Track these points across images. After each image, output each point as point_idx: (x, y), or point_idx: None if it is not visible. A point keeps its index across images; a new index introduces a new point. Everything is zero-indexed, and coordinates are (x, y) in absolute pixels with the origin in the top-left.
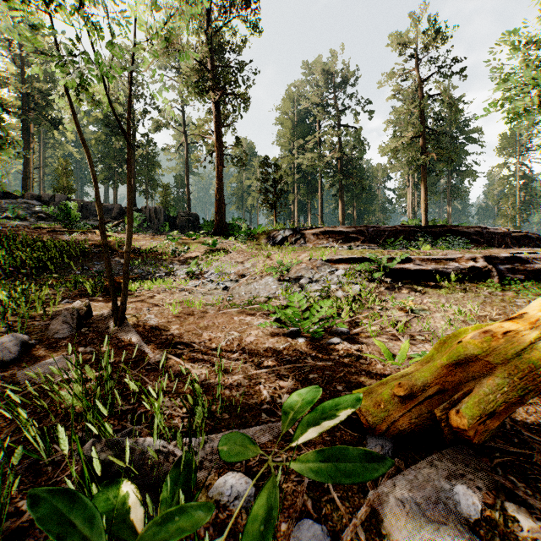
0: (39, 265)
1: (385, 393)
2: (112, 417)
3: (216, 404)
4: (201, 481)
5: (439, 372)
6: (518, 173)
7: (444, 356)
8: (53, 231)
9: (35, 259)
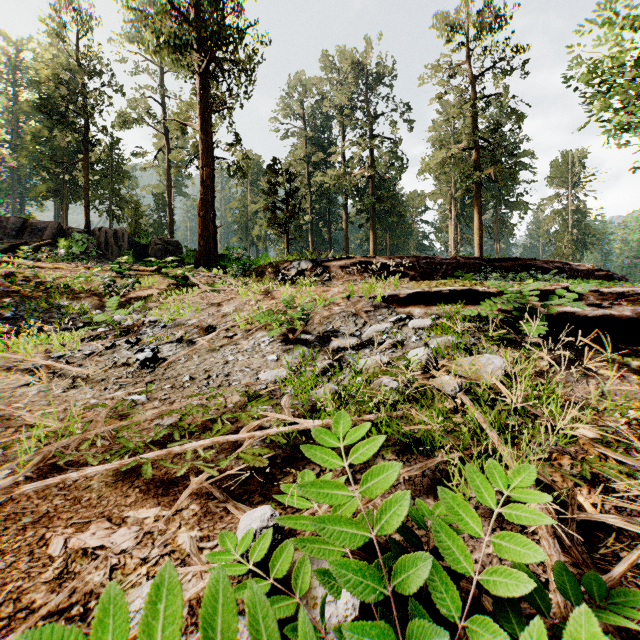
0: None
1: None
2: None
3: None
4: None
5: None
6: (571, 207)
7: None
8: None
9: None
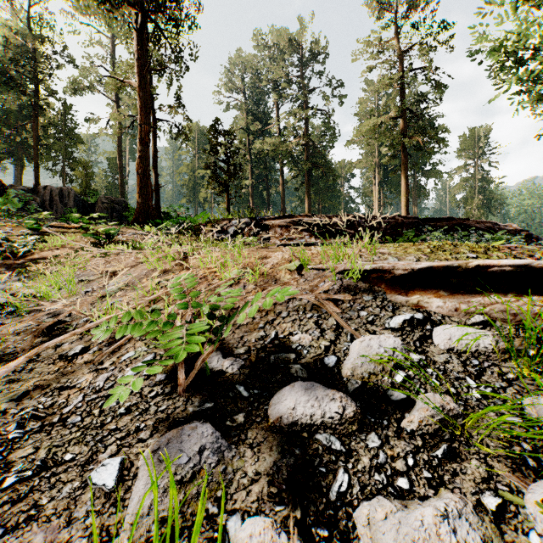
0: None
1: None
2: None
3: None
4: None
5: None
6: (477, 176)
7: None
8: None
9: None
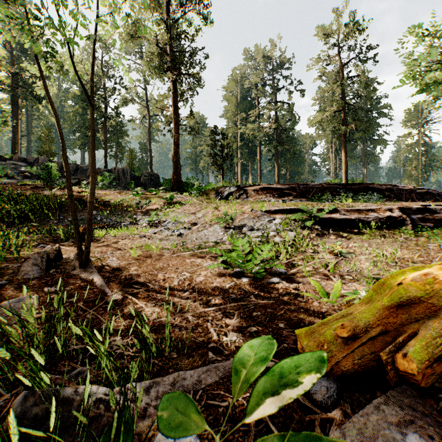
0: (21, 215)
1: (328, 334)
2: (63, 356)
3: (166, 342)
4: (144, 431)
5: (381, 313)
6: (420, 142)
7: (384, 297)
8: (36, 187)
9: (18, 210)
